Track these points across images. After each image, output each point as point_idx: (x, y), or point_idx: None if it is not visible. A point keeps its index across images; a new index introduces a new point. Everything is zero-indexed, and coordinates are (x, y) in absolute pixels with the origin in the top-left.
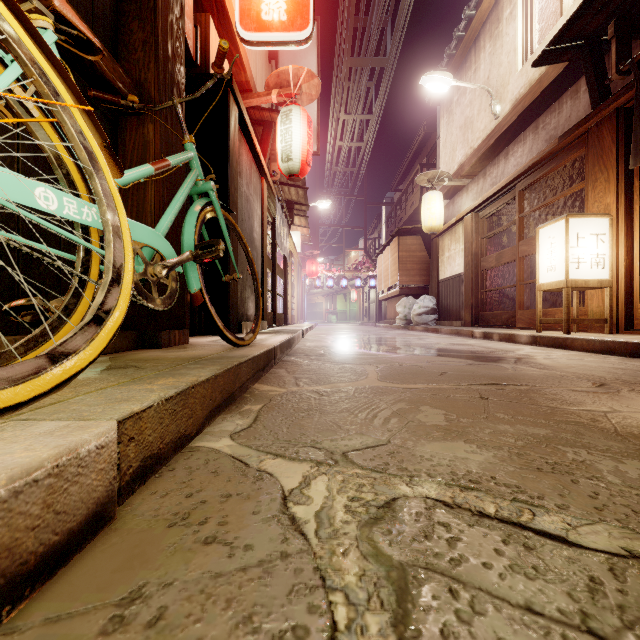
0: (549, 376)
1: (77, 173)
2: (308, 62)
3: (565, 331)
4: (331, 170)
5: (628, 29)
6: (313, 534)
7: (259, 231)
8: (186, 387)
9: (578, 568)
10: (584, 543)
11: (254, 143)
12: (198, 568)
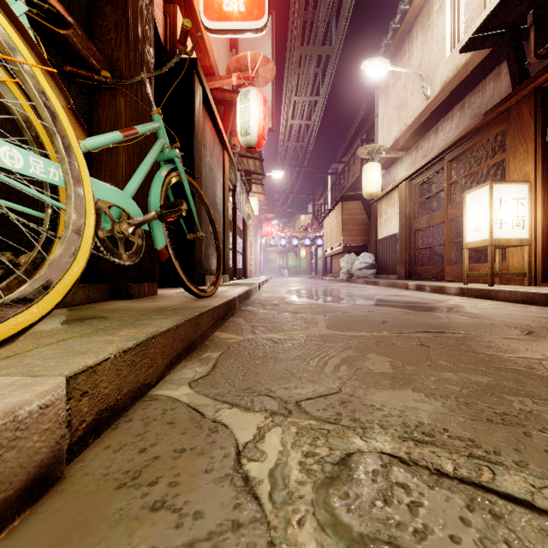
0: (480, 324)
1: (46, 136)
2: (264, 50)
3: (489, 284)
4: (284, 145)
5: (545, 18)
6: (267, 498)
7: (221, 196)
8: (146, 338)
9: None
10: None
11: (217, 119)
12: (142, 542)
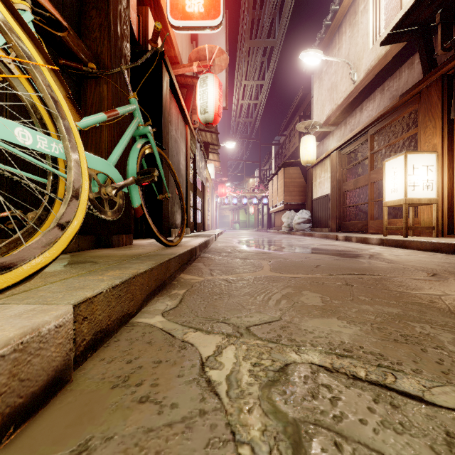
0: (395, 268)
1: (48, 118)
2: (219, 43)
3: (404, 235)
4: (235, 120)
5: (450, 18)
6: (225, 394)
7: (184, 164)
8: (128, 277)
9: (435, 424)
10: (437, 402)
11: (180, 100)
12: (134, 424)
